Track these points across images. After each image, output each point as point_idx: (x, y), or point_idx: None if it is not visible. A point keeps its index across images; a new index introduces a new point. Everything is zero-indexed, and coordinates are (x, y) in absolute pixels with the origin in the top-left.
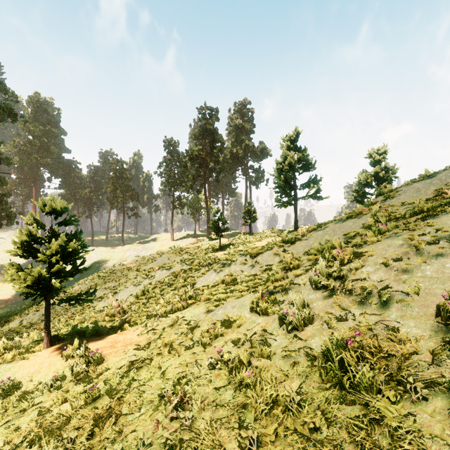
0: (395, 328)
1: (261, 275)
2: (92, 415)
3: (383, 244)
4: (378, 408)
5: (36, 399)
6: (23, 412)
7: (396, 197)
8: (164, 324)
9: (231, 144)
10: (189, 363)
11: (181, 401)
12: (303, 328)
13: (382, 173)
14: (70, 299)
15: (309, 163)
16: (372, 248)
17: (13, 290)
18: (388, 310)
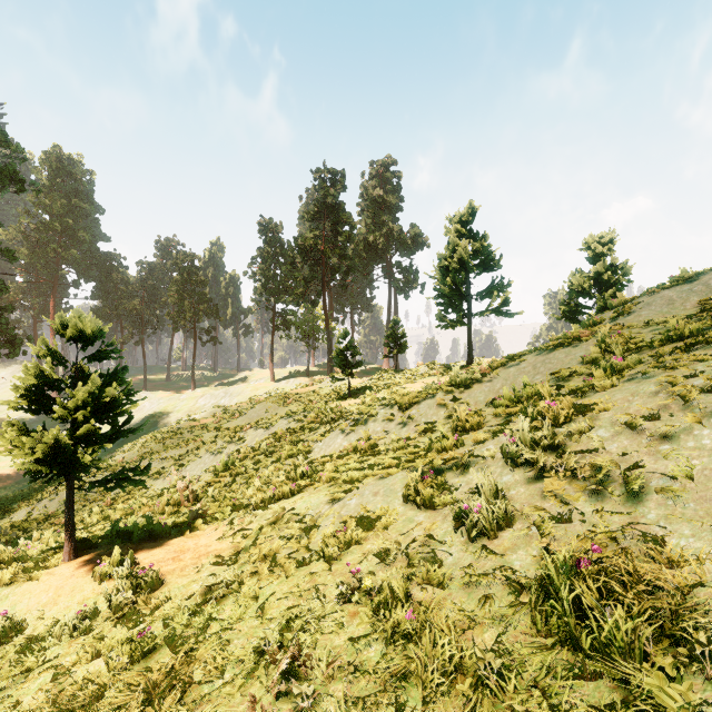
0: (658, 537)
1: (418, 439)
2: (142, 683)
3: (623, 391)
4: (644, 688)
5: (50, 650)
6: (27, 673)
7: (634, 312)
8: (261, 521)
9: (366, 228)
10: (304, 591)
11: (292, 660)
12: (496, 534)
13: (608, 274)
14: (108, 481)
15: (490, 258)
16: (604, 398)
17: (19, 459)
18: (642, 505)
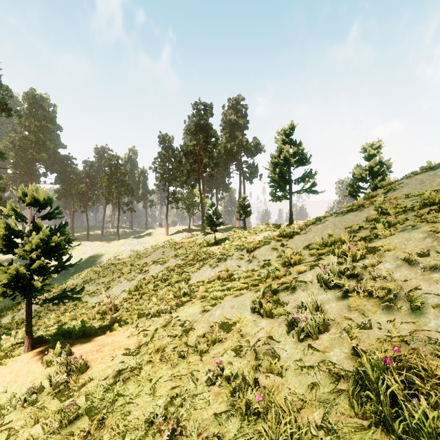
0: (439, 340)
1: (260, 270)
2: None
3: (399, 237)
4: None
5: (7, 416)
6: None
7: (398, 189)
8: (156, 324)
9: (225, 140)
10: (183, 375)
11: (173, 430)
12: (317, 336)
13: (377, 167)
14: (54, 298)
15: (303, 157)
16: (386, 242)
17: None
18: (423, 317)
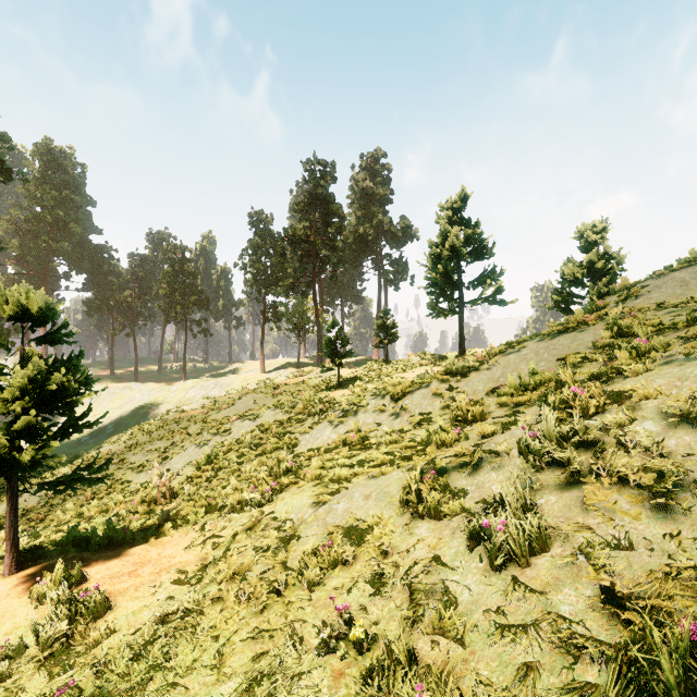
0: None
1: (413, 431)
2: None
3: (664, 375)
4: None
5: None
6: None
7: (642, 295)
8: (235, 526)
9: (356, 220)
10: (277, 629)
11: None
12: (528, 561)
13: (601, 263)
14: (59, 481)
15: (482, 246)
16: (640, 383)
17: None
18: None
